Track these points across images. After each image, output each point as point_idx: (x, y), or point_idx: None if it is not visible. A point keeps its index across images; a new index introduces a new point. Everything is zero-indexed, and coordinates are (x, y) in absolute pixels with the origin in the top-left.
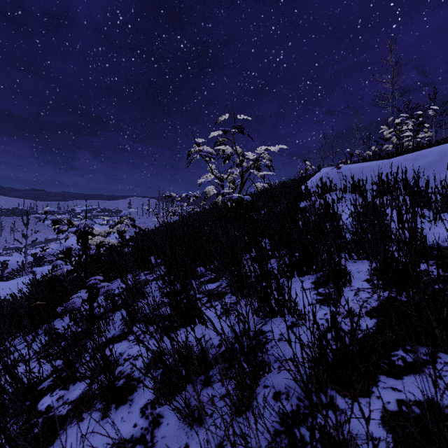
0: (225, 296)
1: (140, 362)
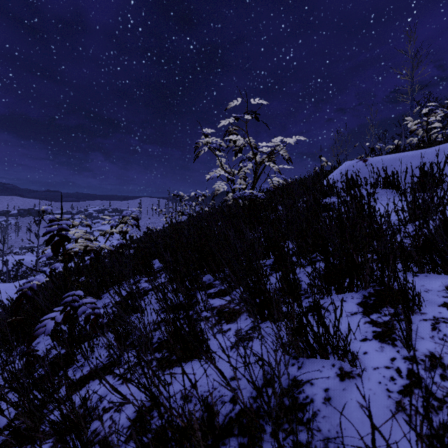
0: (238, 316)
1: (123, 416)
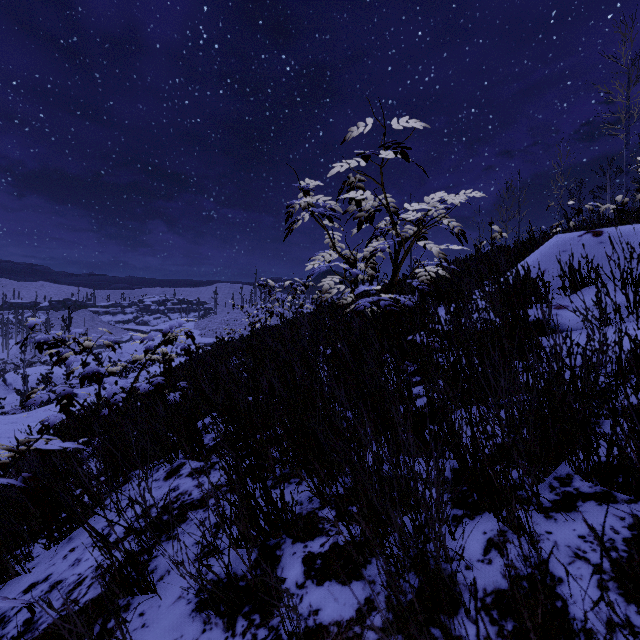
0: None
1: None
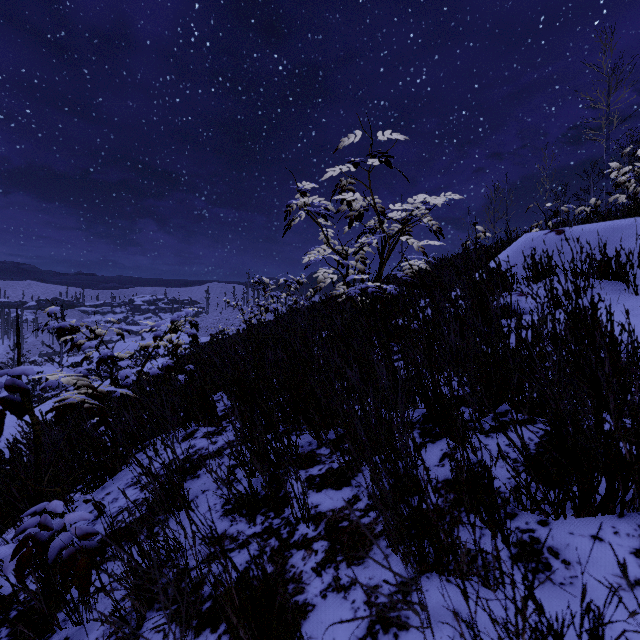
0: (370, 547)
1: None
